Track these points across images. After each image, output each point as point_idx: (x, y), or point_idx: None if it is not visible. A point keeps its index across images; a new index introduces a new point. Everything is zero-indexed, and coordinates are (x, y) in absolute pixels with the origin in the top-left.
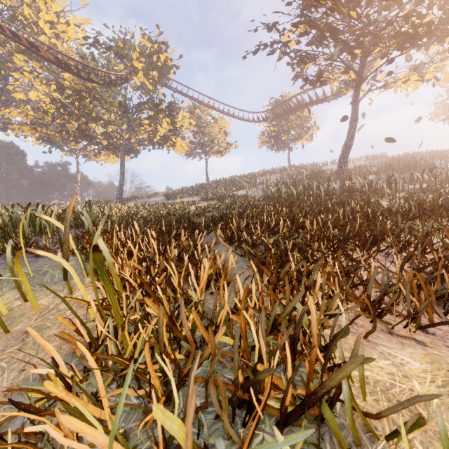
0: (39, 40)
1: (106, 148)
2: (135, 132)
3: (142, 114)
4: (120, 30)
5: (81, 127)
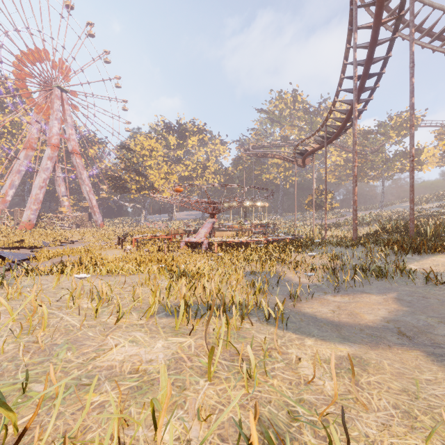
0: (345, 146)
1: (372, 179)
2: (391, 171)
3: (395, 161)
4: (382, 123)
5: (361, 175)
